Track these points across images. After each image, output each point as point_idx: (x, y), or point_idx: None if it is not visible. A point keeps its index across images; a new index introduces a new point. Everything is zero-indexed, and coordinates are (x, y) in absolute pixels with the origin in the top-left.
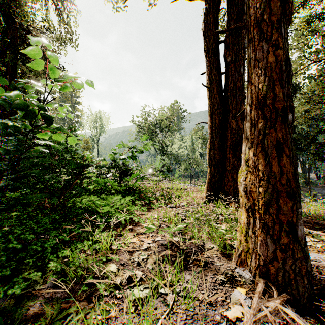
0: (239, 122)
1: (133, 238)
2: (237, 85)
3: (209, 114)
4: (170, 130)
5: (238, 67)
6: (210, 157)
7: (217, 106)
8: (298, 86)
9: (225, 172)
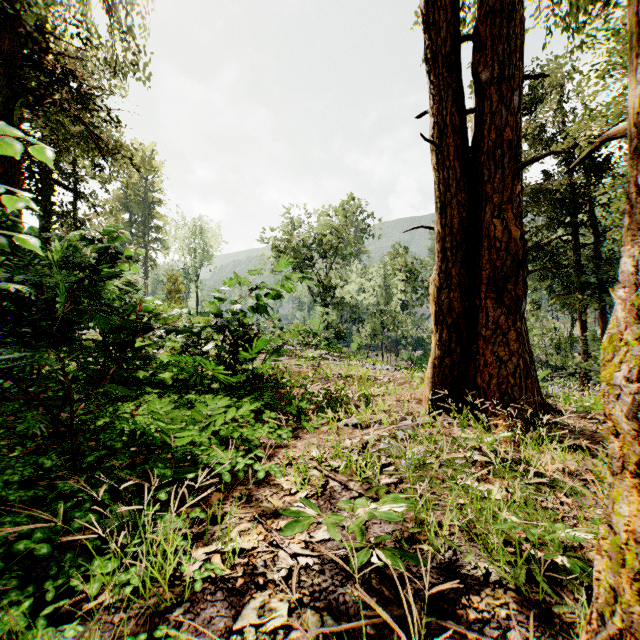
0: (511, 223)
1: (251, 531)
2: (506, 136)
3: (437, 205)
4: (342, 255)
5: (507, 93)
6: (441, 307)
7: (455, 188)
8: (608, 160)
9: (477, 341)
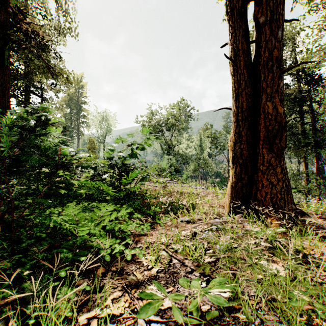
0: (277, 104)
1: (120, 299)
2: (274, 54)
3: (233, 96)
4: (178, 129)
5: (275, 29)
6: (236, 153)
7: (244, 85)
8: (320, 77)
9: (257, 173)
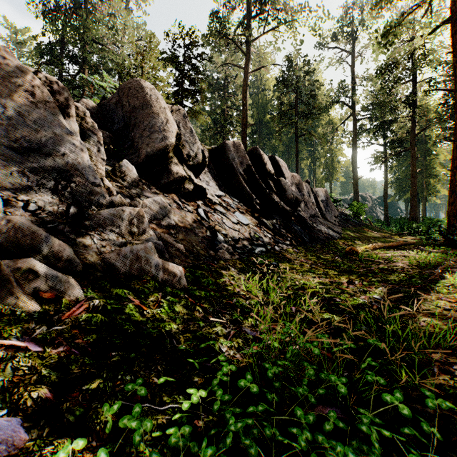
0: None
1: None
2: None
3: None
4: None
5: None
6: None
7: None
8: None
9: None
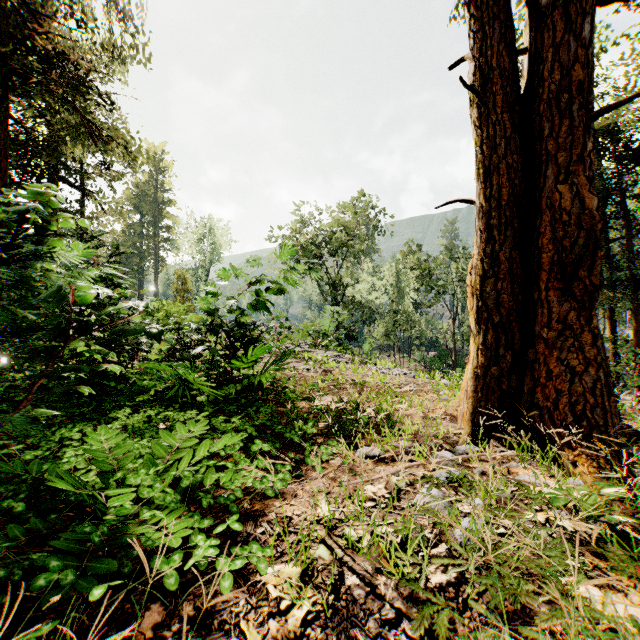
0: (583, 189)
1: None
2: (575, 76)
3: (479, 172)
4: (353, 253)
5: (577, 19)
6: (486, 301)
7: (504, 148)
8: None
9: (535, 346)
